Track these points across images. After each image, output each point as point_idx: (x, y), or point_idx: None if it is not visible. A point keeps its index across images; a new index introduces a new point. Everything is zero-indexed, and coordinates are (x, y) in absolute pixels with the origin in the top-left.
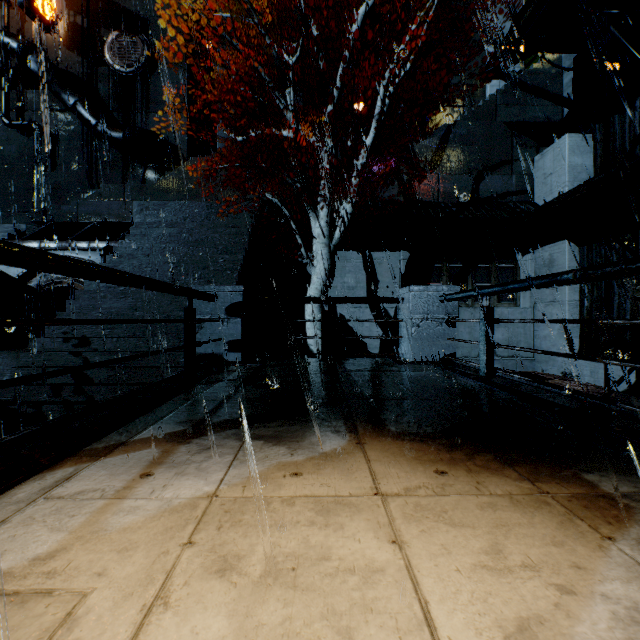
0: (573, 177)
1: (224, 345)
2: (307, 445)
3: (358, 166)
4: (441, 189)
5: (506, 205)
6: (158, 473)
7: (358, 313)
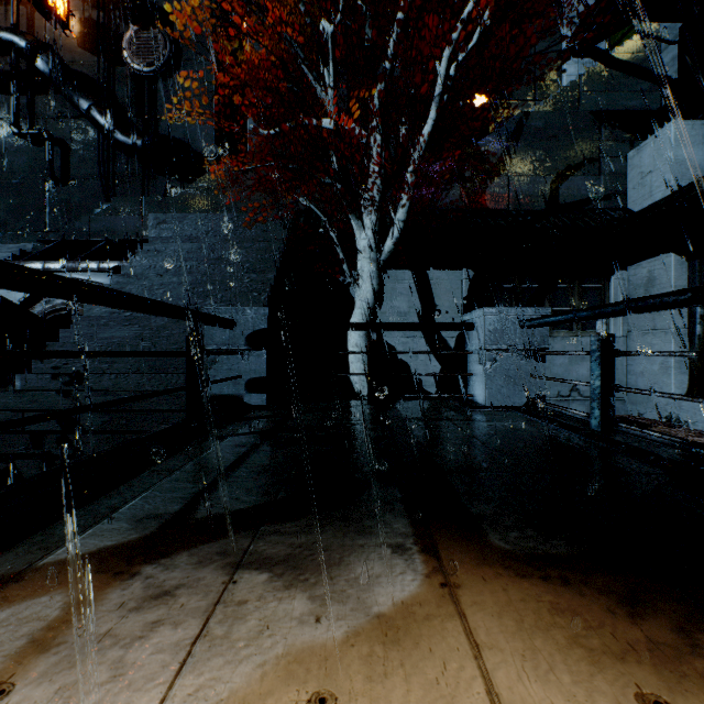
0: (680, 174)
1: (244, 384)
2: (348, 589)
3: (413, 162)
4: (512, 194)
5: (593, 212)
6: (22, 686)
7: (411, 344)
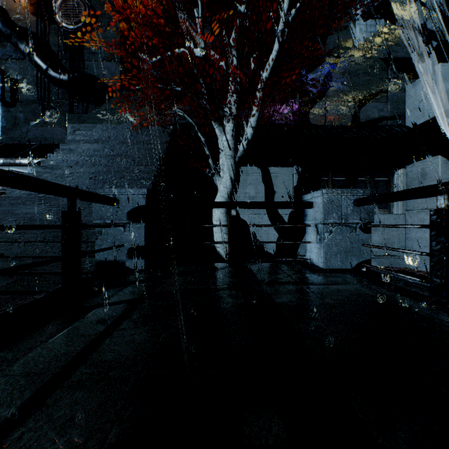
0: (445, 101)
1: (126, 252)
2: None
3: (261, 83)
4: (327, 114)
5: (383, 127)
6: None
7: (257, 219)
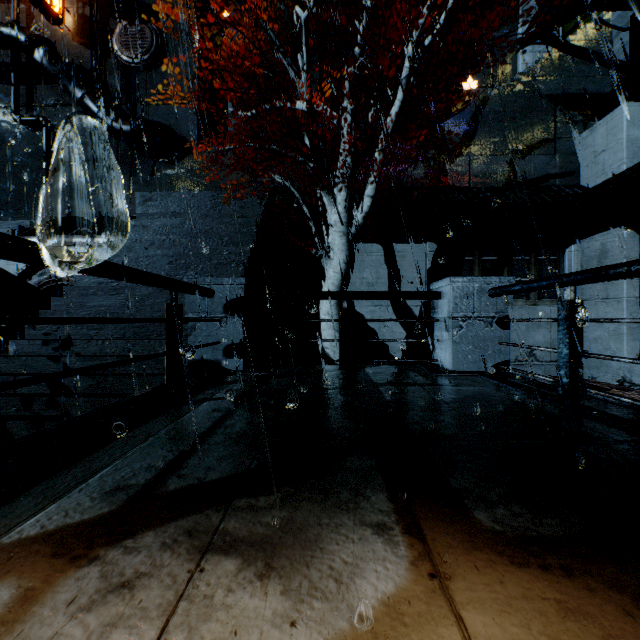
0: (632, 153)
1: (222, 350)
2: (326, 580)
3: (381, 141)
4: (473, 172)
5: (548, 189)
6: None
7: (379, 312)
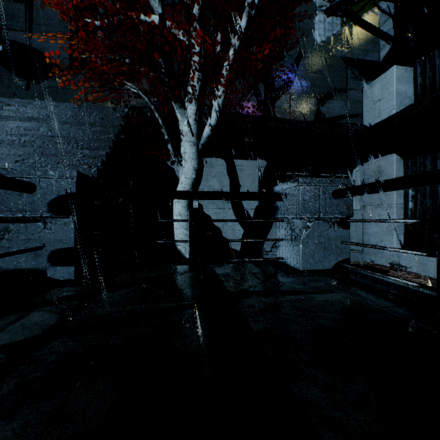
0: (399, 102)
1: (47, 256)
2: None
3: (227, 62)
4: (292, 108)
5: (343, 125)
6: None
7: (222, 214)
